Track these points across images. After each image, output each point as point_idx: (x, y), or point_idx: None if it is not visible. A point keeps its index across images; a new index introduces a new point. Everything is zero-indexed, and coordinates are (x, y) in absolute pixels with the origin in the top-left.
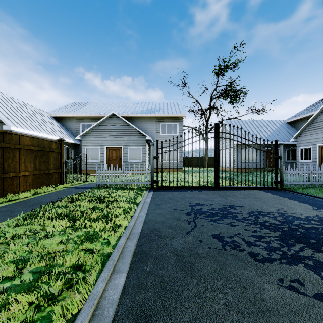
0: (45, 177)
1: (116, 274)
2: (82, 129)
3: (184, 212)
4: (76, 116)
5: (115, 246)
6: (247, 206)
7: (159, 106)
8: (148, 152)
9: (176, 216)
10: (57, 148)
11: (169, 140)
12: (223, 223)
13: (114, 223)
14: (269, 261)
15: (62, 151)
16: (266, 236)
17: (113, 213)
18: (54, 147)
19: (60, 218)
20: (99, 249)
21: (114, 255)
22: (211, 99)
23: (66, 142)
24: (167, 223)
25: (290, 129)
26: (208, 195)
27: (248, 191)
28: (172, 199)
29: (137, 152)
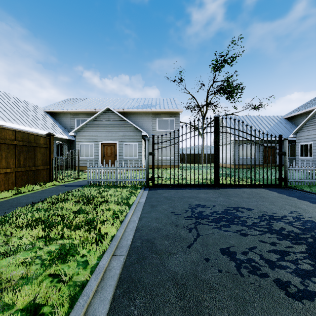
0: (31, 175)
1: None
2: (77, 125)
3: (183, 215)
4: (70, 111)
5: (95, 268)
6: (254, 208)
7: (155, 101)
8: (144, 148)
9: (174, 221)
10: (46, 143)
11: (165, 134)
12: (232, 232)
13: (100, 231)
14: (308, 296)
15: (51, 146)
16: (290, 252)
17: (100, 217)
18: (42, 142)
19: (34, 226)
20: (72, 273)
21: (90, 286)
22: (207, 95)
23: (60, 137)
24: (163, 231)
25: (288, 125)
26: (208, 194)
27: (250, 189)
28: (169, 199)
29: (132, 148)
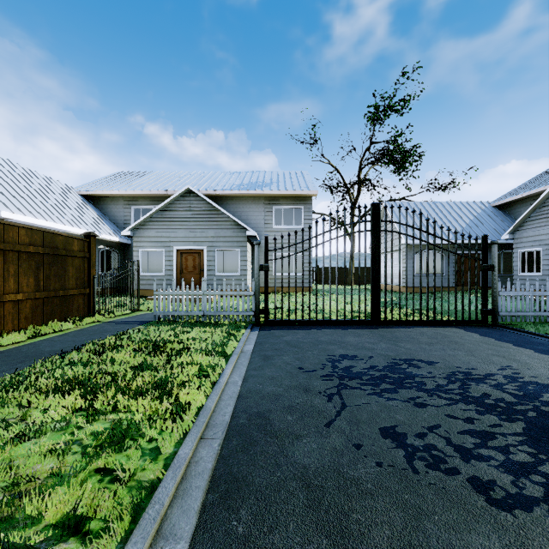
0: (57, 304)
1: (162, 547)
2: (135, 217)
3: (318, 373)
4: (124, 194)
5: (172, 459)
6: (439, 361)
7: (270, 177)
8: (250, 258)
9: (303, 382)
10: (83, 250)
11: (288, 234)
12: (400, 400)
13: (177, 400)
14: (523, 504)
15: (91, 255)
16: (497, 434)
17: (177, 376)
18: (77, 247)
19: (66, 390)
20: (134, 467)
21: (164, 488)
22: (360, 165)
23: (106, 239)
24: (285, 399)
25: (500, 218)
26: (361, 337)
27: (433, 329)
28: (294, 346)
29: (230, 257)
